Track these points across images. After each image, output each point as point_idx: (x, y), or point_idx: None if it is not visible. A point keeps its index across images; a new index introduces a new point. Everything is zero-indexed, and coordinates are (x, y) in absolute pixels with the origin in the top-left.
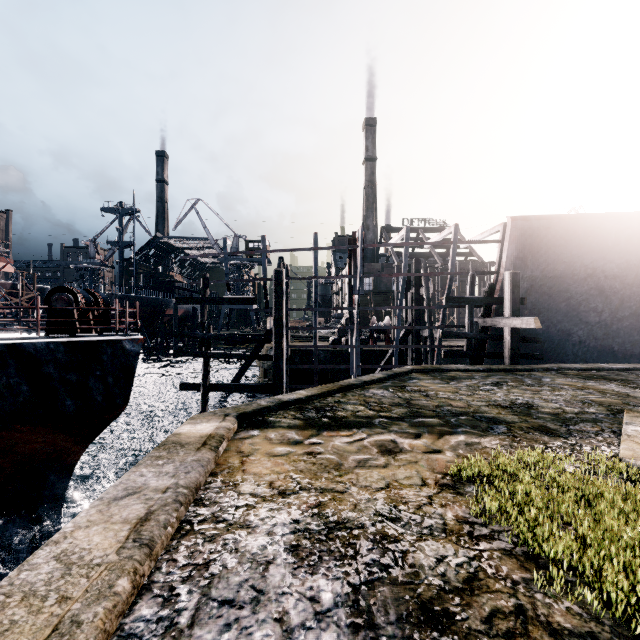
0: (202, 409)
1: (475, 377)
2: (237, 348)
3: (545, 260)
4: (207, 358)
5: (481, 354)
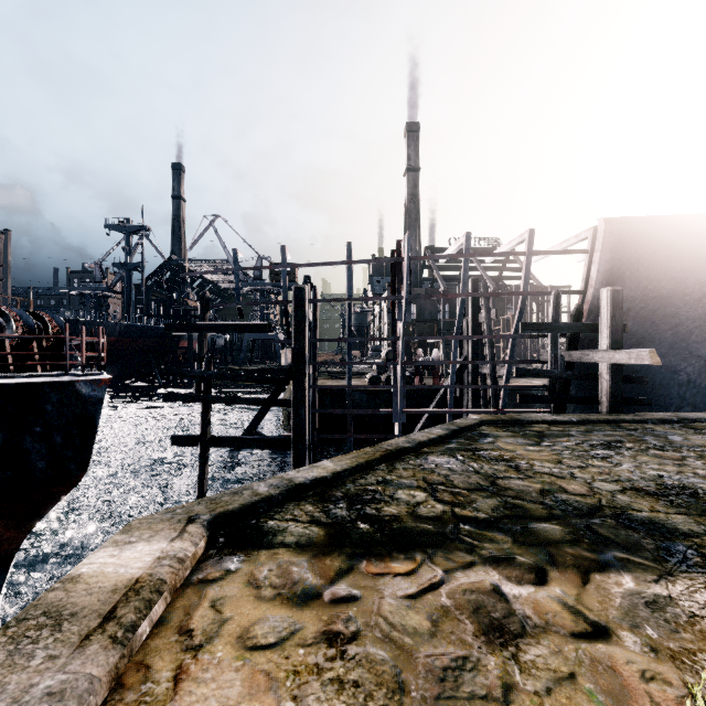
0: (200, 470)
1: (572, 433)
2: (260, 385)
3: (648, 275)
4: (207, 403)
5: (569, 398)
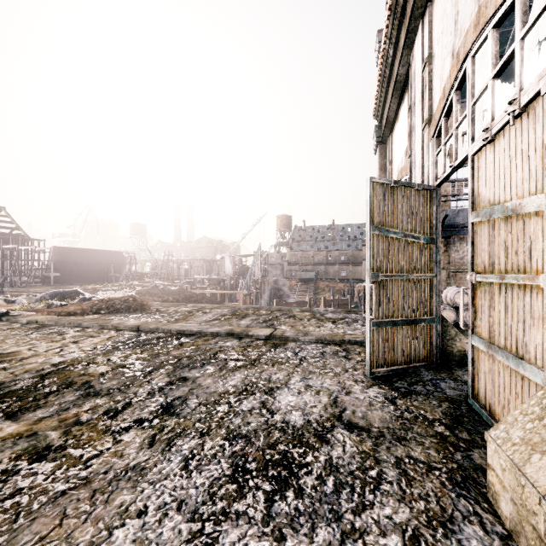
0: None
1: (46, 286)
2: None
3: (63, 258)
4: None
5: (45, 282)
